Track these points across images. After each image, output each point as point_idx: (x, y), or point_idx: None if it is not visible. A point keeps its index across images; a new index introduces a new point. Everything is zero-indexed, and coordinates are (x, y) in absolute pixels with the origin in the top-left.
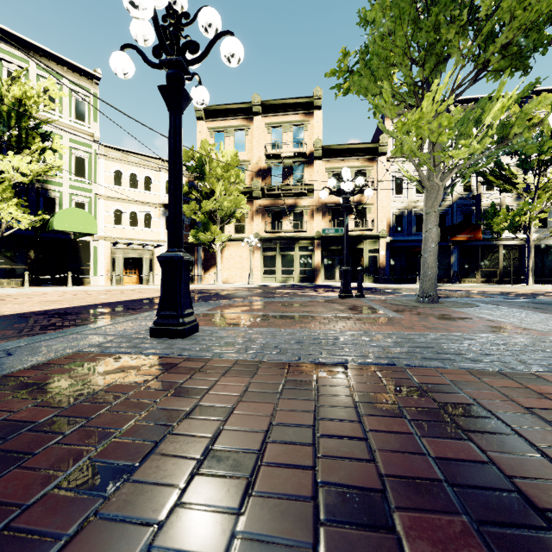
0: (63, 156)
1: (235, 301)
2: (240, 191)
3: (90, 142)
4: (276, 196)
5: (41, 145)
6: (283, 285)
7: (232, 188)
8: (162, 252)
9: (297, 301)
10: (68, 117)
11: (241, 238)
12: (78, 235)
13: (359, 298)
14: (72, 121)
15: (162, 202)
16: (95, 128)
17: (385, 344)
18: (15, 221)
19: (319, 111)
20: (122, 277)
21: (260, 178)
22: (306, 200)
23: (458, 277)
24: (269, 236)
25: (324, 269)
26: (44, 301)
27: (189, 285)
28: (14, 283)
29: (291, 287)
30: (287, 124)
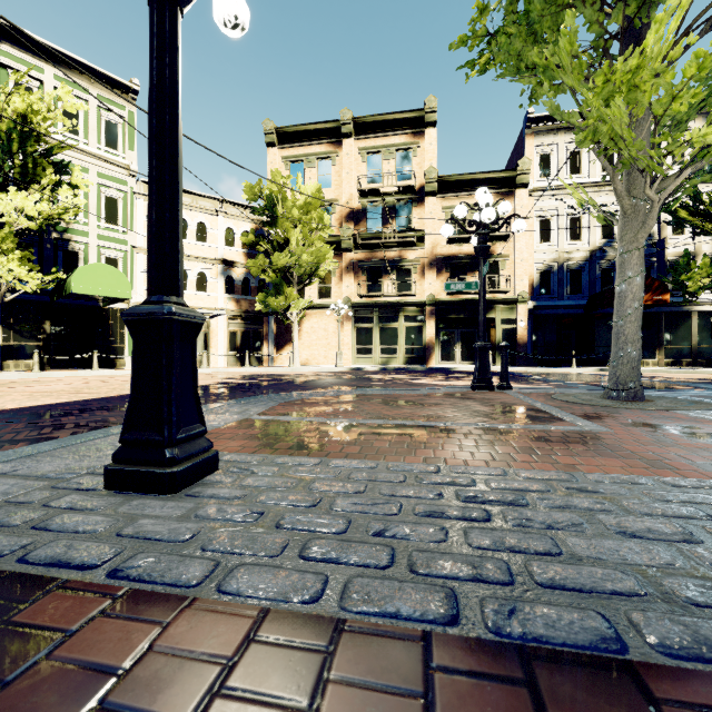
0: (89, 196)
1: (313, 394)
2: (324, 240)
3: (124, 177)
4: (373, 247)
5: (54, 178)
6: (383, 368)
7: (313, 236)
8: (221, 324)
9: (406, 394)
10: (96, 144)
11: (327, 305)
12: (107, 302)
13: (504, 391)
14: (100, 149)
15: (221, 257)
16: (131, 158)
17: (658, 529)
18: (22, 282)
19: (433, 129)
20: None
21: (351, 222)
22: (415, 252)
23: None
24: (364, 302)
25: (440, 346)
26: (40, 392)
27: (195, 373)
28: (23, 365)
29: (394, 371)
30: (389, 149)
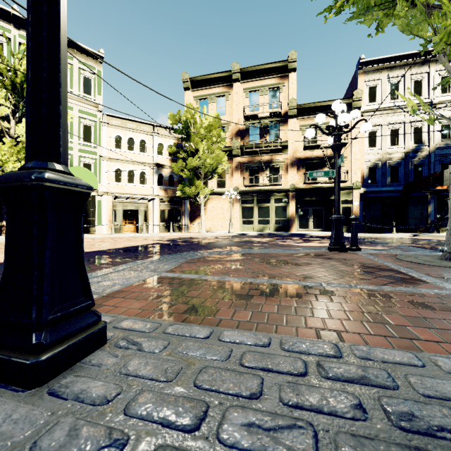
0: (73, 124)
1: (212, 252)
2: (221, 149)
3: (95, 112)
4: (253, 153)
5: None
6: (260, 233)
7: (214, 147)
8: (155, 205)
9: (279, 253)
10: (77, 92)
11: (223, 192)
12: None
13: (354, 252)
14: (80, 95)
15: (155, 162)
16: (99, 100)
17: None
18: None
19: (293, 73)
20: (121, 226)
21: (239, 137)
22: (281, 156)
23: (436, 226)
24: (247, 190)
25: (298, 219)
26: None
27: (80, 244)
28: None
29: (267, 236)
30: (264, 88)
